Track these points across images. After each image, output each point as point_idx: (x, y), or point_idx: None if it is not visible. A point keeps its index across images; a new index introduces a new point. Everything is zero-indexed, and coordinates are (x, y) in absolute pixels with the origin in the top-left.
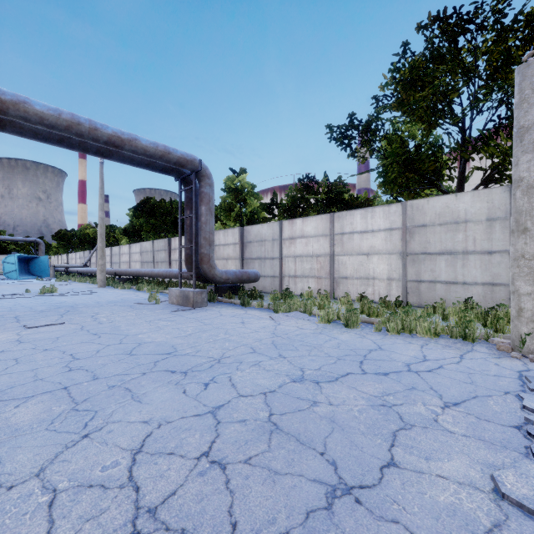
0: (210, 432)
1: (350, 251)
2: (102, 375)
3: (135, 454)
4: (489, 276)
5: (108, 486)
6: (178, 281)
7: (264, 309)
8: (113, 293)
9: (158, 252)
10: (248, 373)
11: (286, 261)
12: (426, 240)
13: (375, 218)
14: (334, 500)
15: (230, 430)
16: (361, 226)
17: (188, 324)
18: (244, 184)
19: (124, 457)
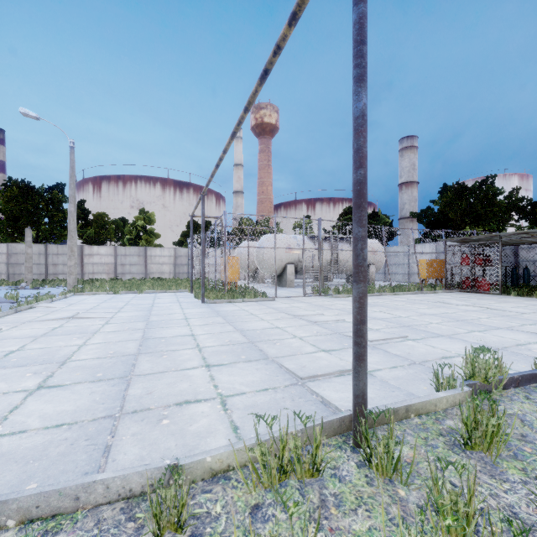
0: None
1: None
2: None
3: None
4: (40, 272)
5: None
6: None
7: None
8: None
9: None
10: None
11: None
12: (18, 259)
13: None
14: None
15: None
16: None
17: None
18: None
19: None
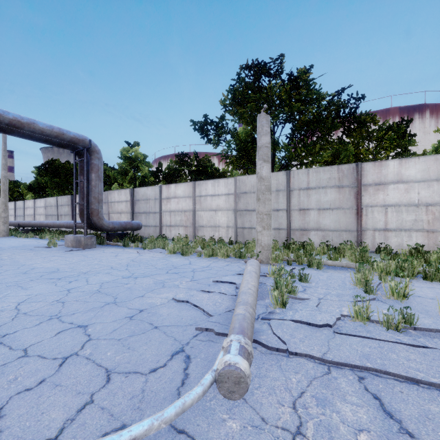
0: (63, 295)
1: (205, 208)
2: (2, 282)
3: (20, 303)
4: (277, 224)
5: (4, 310)
6: (79, 231)
7: (138, 248)
8: (15, 241)
9: (62, 206)
10: (99, 276)
11: (164, 215)
12: (247, 202)
13: (219, 186)
14: (106, 305)
15: (74, 294)
16: (212, 191)
17: (75, 258)
18: (138, 154)
19: (14, 304)
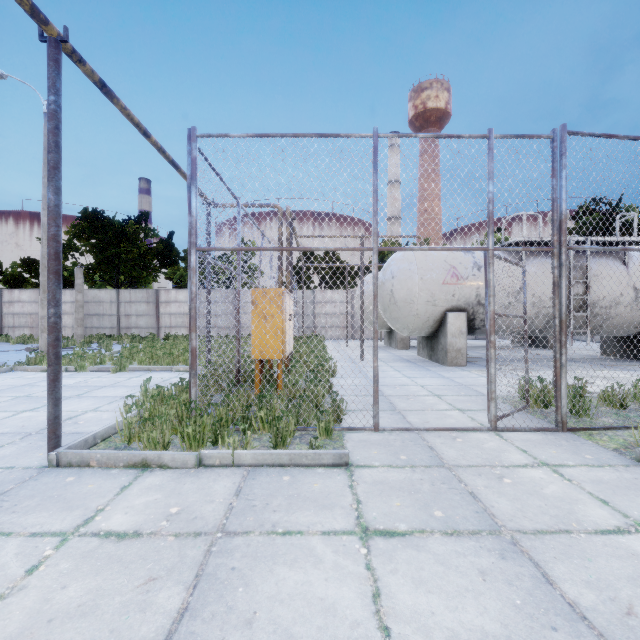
0: None
1: None
2: None
3: None
4: (112, 325)
5: None
6: None
7: None
8: None
9: None
10: None
11: (6, 317)
12: (89, 309)
13: (66, 295)
14: None
15: None
16: None
17: None
18: None
19: None
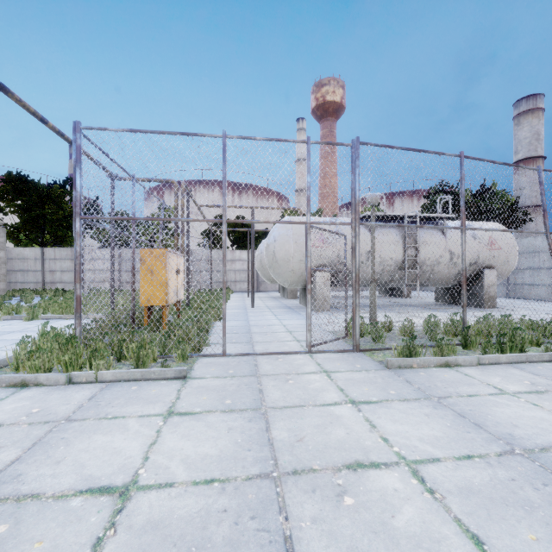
0: None
1: None
2: None
3: None
4: (36, 280)
5: None
6: None
7: None
8: None
9: None
10: None
11: None
12: (13, 265)
13: None
14: None
15: None
16: None
17: None
18: None
19: None
